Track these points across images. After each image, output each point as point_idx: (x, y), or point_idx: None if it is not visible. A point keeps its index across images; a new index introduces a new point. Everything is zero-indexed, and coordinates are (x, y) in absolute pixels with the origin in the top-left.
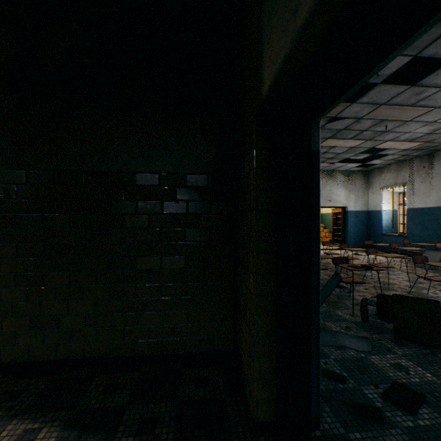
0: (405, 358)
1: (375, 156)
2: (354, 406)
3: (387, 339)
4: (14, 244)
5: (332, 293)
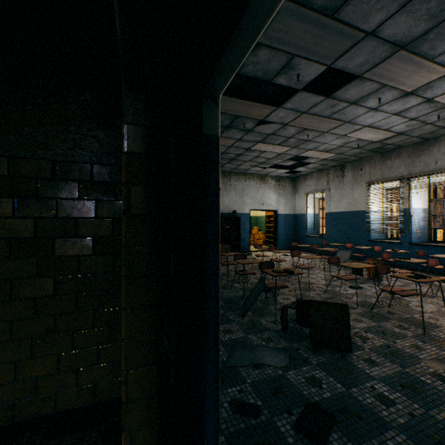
0: (319, 368)
1: (300, 164)
2: None
3: (305, 347)
4: None
5: (259, 299)
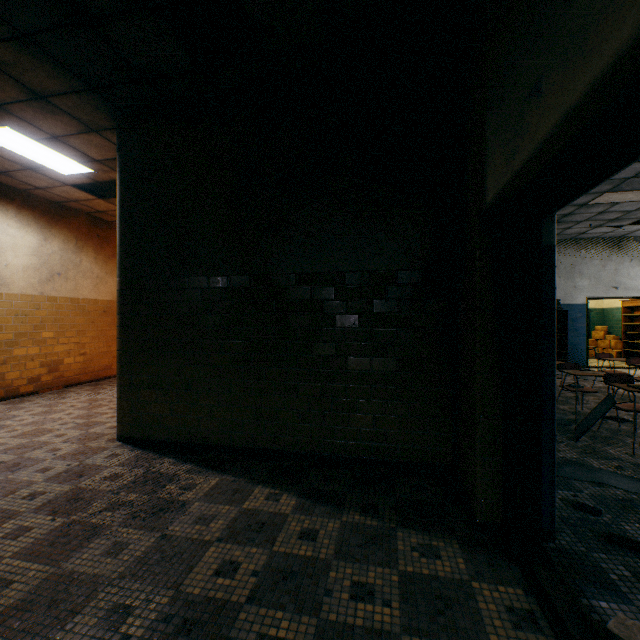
0: None
1: None
2: (605, 535)
3: None
4: (241, 342)
5: (604, 427)
